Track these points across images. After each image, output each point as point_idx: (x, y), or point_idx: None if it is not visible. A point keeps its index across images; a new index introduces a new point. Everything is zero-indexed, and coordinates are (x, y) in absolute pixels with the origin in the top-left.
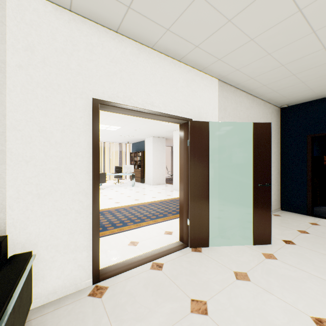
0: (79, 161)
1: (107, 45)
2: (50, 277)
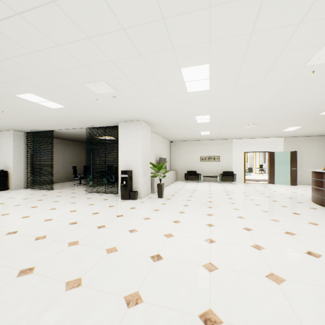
0: (241, 162)
1: (246, 141)
2: (237, 179)
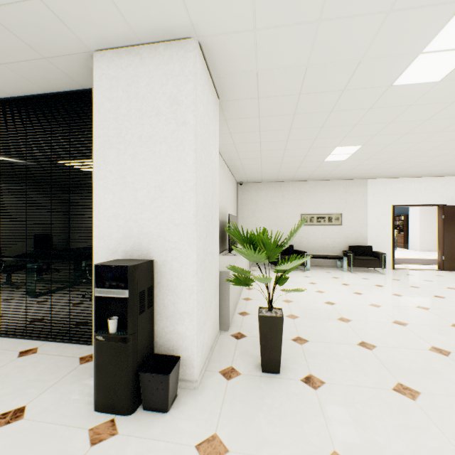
0: (387, 227)
1: (397, 184)
2: None
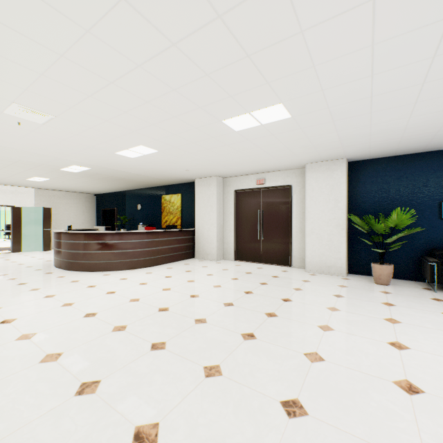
0: None
1: None
2: None
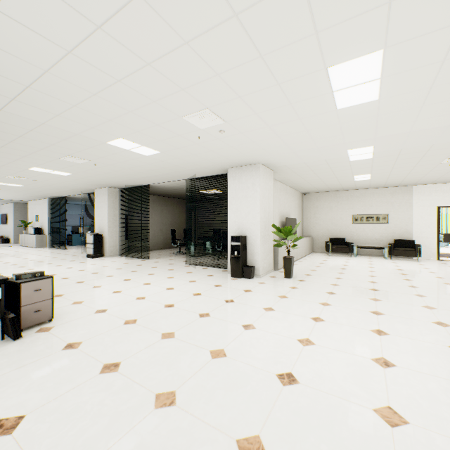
0: (432, 224)
1: (442, 188)
2: (423, 253)
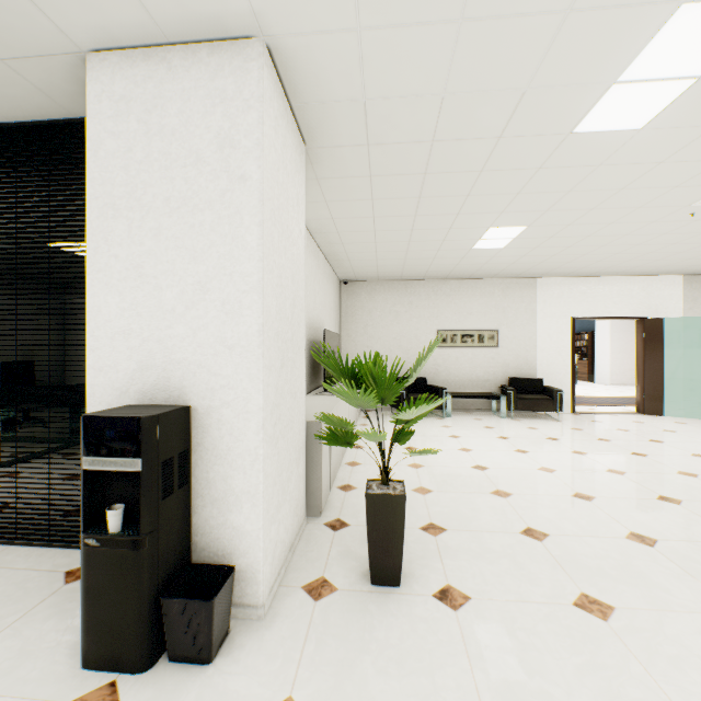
0: (564, 350)
1: (578, 286)
2: None
